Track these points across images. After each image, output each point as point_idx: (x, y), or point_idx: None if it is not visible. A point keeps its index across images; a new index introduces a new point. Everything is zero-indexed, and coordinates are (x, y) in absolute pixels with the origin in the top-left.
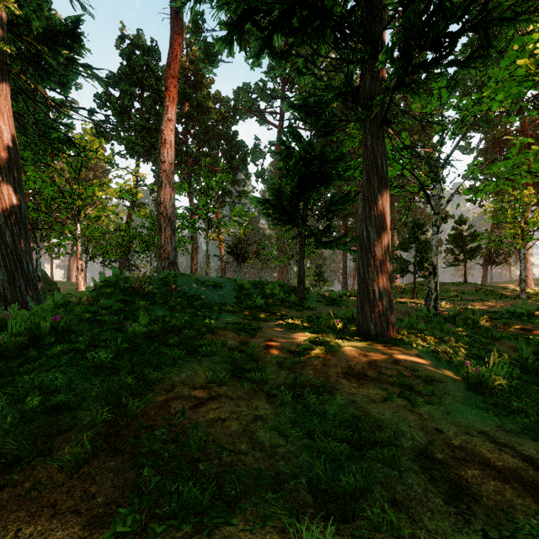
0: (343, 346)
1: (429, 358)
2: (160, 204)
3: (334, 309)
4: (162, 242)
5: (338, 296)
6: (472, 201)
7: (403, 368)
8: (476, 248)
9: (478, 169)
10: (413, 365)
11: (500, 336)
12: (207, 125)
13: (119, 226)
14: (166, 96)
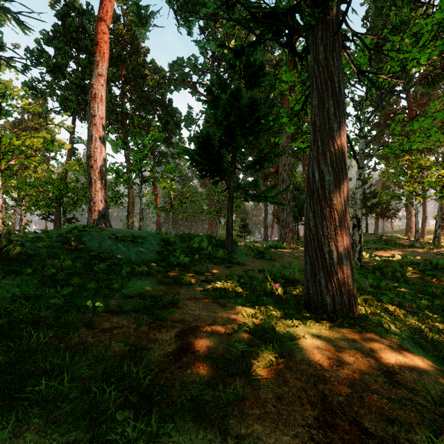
0: (297, 339)
1: (419, 352)
2: (90, 157)
3: (263, 262)
4: (92, 195)
5: (265, 249)
6: (368, 166)
7: (413, 395)
8: (376, 203)
9: (399, 126)
10: (423, 383)
11: (441, 293)
12: (143, 90)
13: (50, 179)
14: (96, 51)
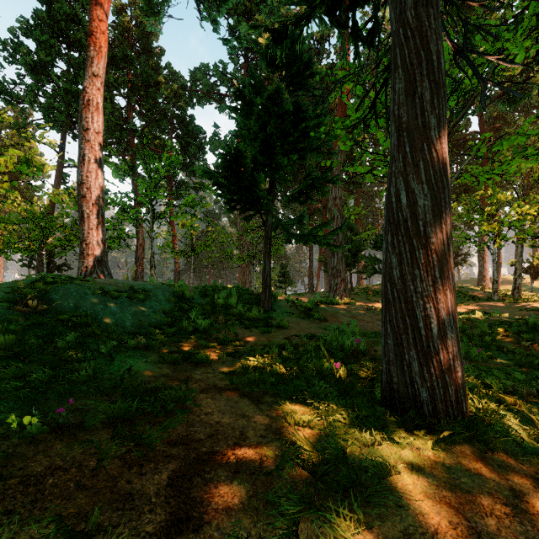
0: (385, 476)
1: None
2: (81, 184)
3: (311, 324)
4: (84, 235)
5: (313, 305)
6: None
7: None
8: None
9: (485, 146)
10: None
11: None
12: (156, 102)
13: (28, 212)
14: (90, 43)
